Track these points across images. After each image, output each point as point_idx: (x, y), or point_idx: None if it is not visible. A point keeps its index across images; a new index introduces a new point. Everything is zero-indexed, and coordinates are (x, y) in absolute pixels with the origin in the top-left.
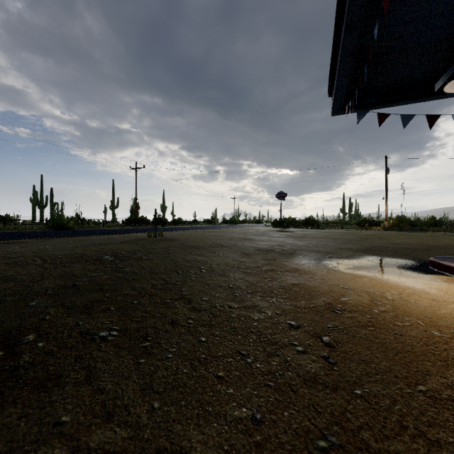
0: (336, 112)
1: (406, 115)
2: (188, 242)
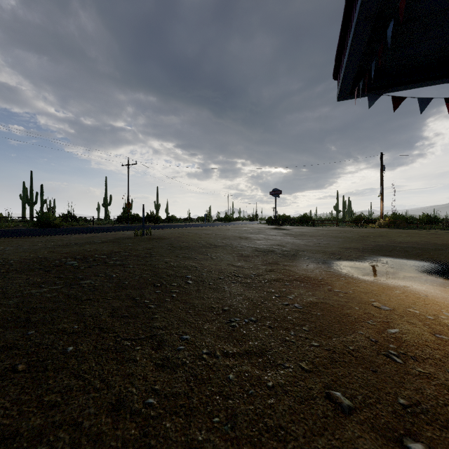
0: (343, 96)
1: (423, 99)
2: (178, 241)
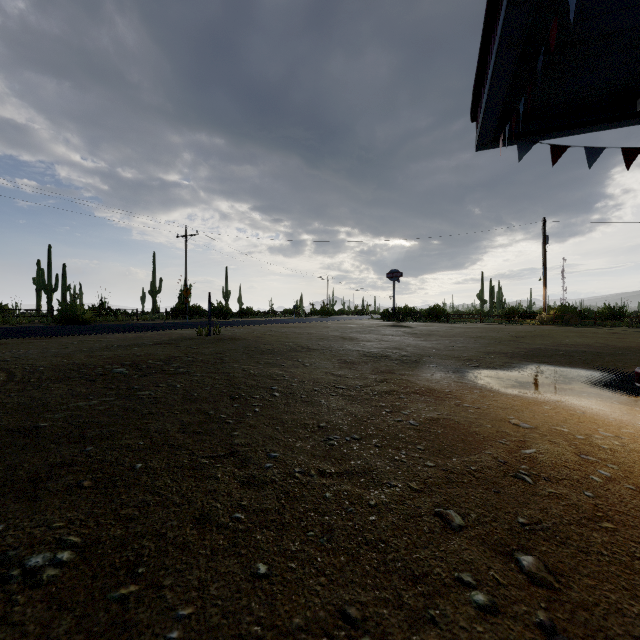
0: (484, 144)
1: (592, 149)
2: (257, 343)
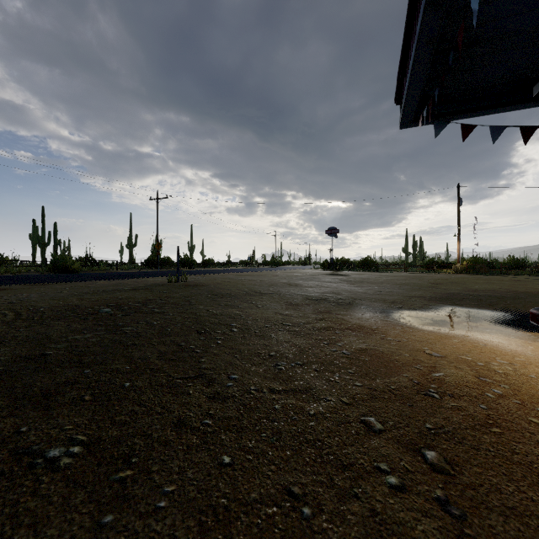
0: (406, 124)
1: (495, 127)
2: (218, 288)
